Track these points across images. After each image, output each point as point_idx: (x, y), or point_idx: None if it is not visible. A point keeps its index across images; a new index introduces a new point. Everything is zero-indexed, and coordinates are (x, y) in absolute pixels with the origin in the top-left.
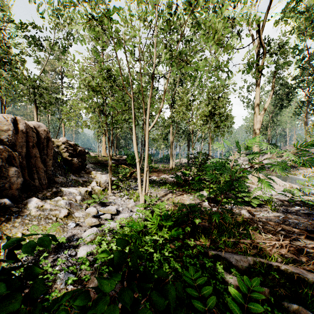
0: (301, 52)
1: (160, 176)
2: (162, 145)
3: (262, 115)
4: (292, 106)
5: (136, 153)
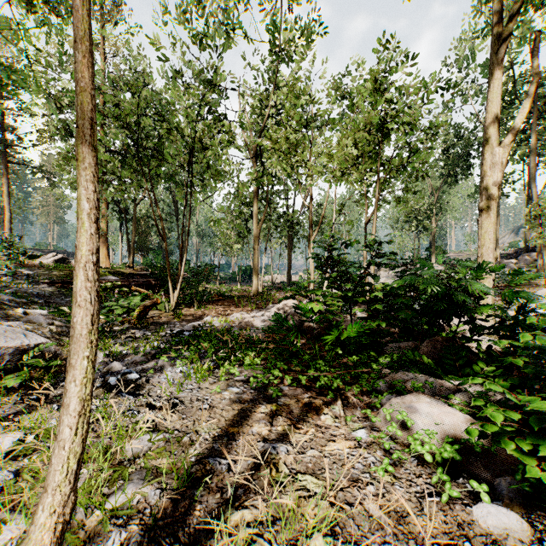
0: None
1: (229, 314)
2: (236, 244)
3: (507, 147)
4: (459, 184)
5: None
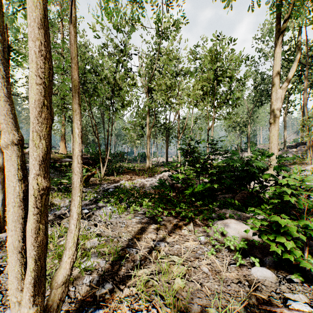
0: (285, 43)
1: (134, 180)
2: (137, 140)
3: (285, 89)
4: (264, 106)
5: (0, 102)
